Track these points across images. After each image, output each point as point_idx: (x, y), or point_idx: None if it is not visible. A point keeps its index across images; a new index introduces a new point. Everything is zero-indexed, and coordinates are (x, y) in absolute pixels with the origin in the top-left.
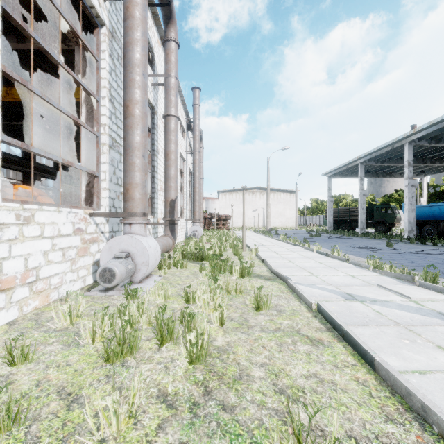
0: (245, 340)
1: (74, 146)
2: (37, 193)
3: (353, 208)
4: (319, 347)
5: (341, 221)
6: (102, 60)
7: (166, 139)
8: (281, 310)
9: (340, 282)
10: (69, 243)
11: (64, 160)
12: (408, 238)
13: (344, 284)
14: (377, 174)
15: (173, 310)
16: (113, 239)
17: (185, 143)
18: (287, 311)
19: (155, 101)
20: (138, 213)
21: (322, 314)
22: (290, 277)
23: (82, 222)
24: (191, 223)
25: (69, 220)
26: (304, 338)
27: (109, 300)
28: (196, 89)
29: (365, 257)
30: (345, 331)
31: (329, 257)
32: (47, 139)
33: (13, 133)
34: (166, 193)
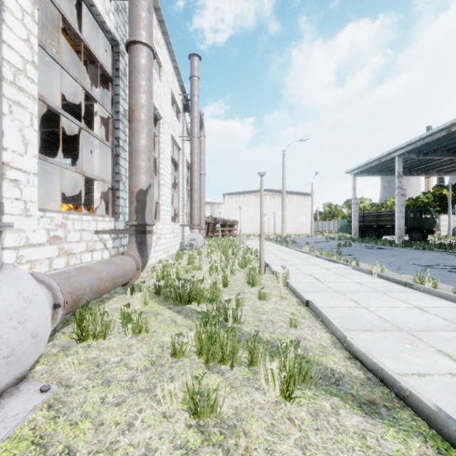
0: None
1: (52, 137)
2: None
3: (382, 212)
4: None
5: (367, 227)
6: None
7: (130, 85)
8: None
9: None
10: None
11: None
12: None
13: None
14: (410, 172)
15: None
16: None
17: (181, 127)
18: None
19: (119, 33)
20: None
21: None
22: (425, 390)
23: None
24: (189, 230)
25: None
26: None
27: None
28: (195, 56)
29: None
30: None
31: (415, 290)
32: None
33: None
34: (130, 179)
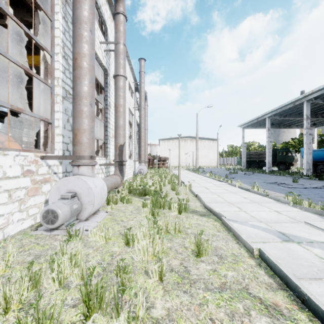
0: (188, 306)
1: None
2: (4, 139)
3: (261, 152)
4: (280, 321)
5: (252, 162)
6: (55, 21)
7: (115, 95)
8: (221, 255)
9: (268, 219)
10: (16, 185)
11: (12, 106)
12: (307, 175)
13: (273, 220)
14: (279, 126)
15: (112, 255)
16: (61, 180)
17: (133, 101)
18: (228, 256)
19: (107, 65)
20: (85, 156)
21: (267, 263)
22: (222, 213)
23: (33, 164)
24: (138, 163)
25: (17, 162)
26: (258, 303)
27: (51, 241)
28: (142, 59)
29: (279, 191)
30: (307, 297)
31: (250, 192)
32: (28, 99)
33: (2, 94)
34: (115, 139)
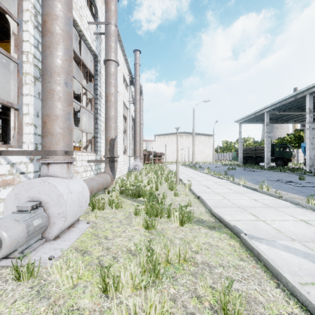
0: None
1: None
2: None
3: (258, 147)
4: None
5: (248, 157)
6: None
7: (106, 82)
8: None
9: (300, 234)
10: None
11: None
12: (310, 171)
13: (308, 237)
14: (276, 121)
15: None
16: (20, 184)
17: (128, 95)
18: None
19: (97, 50)
20: (58, 151)
21: None
22: (236, 224)
23: None
24: (133, 159)
25: None
26: None
27: None
28: (137, 51)
29: (291, 191)
30: None
31: (258, 192)
32: None
33: None
34: (106, 133)
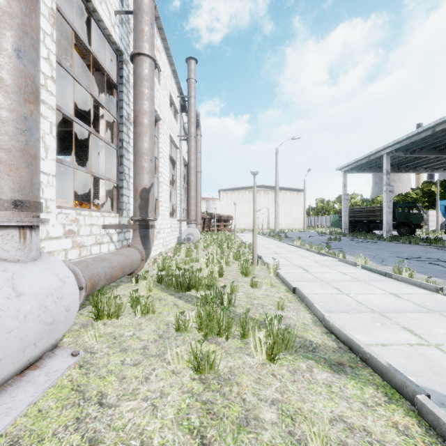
0: None
1: None
2: None
3: (371, 207)
4: None
5: (357, 222)
6: None
7: (134, 93)
8: None
9: None
10: None
11: None
12: None
13: None
14: (398, 169)
15: None
16: None
17: (178, 127)
18: None
19: (123, 44)
20: None
21: None
22: (384, 356)
23: None
24: (186, 225)
25: None
26: None
27: None
28: (191, 59)
29: None
30: None
31: (393, 280)
32: None
33: None
34: (134, 178)
